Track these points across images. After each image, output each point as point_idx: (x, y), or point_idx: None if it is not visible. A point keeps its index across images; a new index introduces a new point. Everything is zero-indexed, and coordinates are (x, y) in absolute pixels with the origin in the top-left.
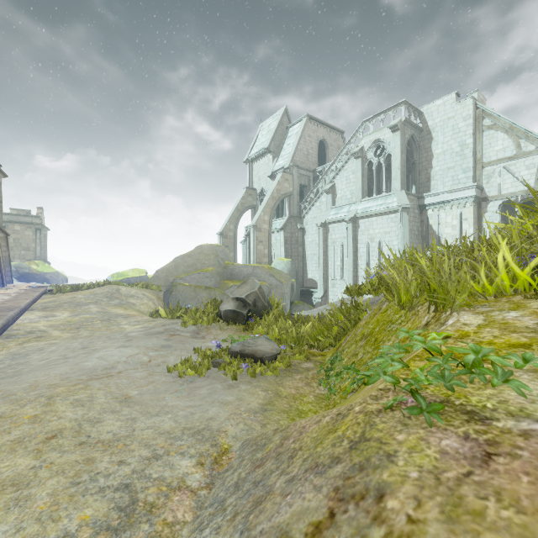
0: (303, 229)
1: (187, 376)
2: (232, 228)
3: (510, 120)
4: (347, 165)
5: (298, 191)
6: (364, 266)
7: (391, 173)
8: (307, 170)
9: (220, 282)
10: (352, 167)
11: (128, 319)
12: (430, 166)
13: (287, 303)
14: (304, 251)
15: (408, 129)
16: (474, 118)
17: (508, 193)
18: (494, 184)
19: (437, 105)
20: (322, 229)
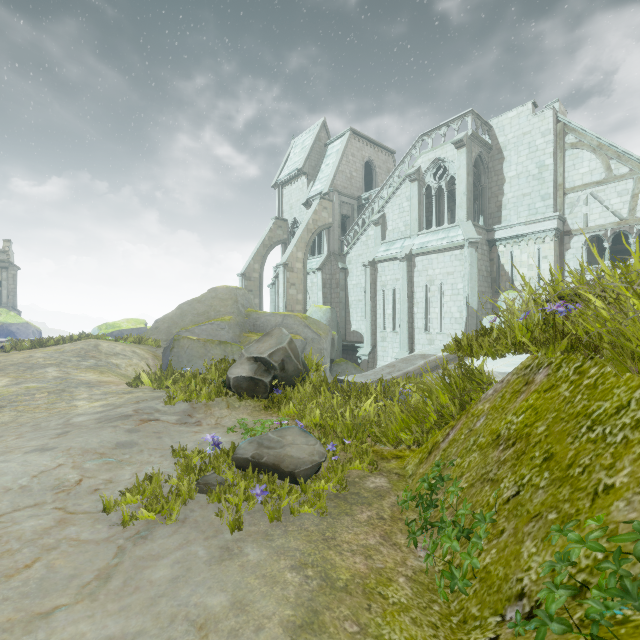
0: (346, 270)
1: (142, 520)
2: (257, 268)
3: (599, 136)
4: (400, 190)
5: (339, 222)
6: (421, 314)
7: (452, 202)
8: (350, 197)
9: (240, 336)
10: (406, 193)
11: (93, 389)
12: (502, 193)
13: (326, 361)
14: (347, 297)
15: (475, 145)
16: (555, 134)
17: (596, 226)
18: (579, 215)
19: (510, 117)
20: (369, 269)
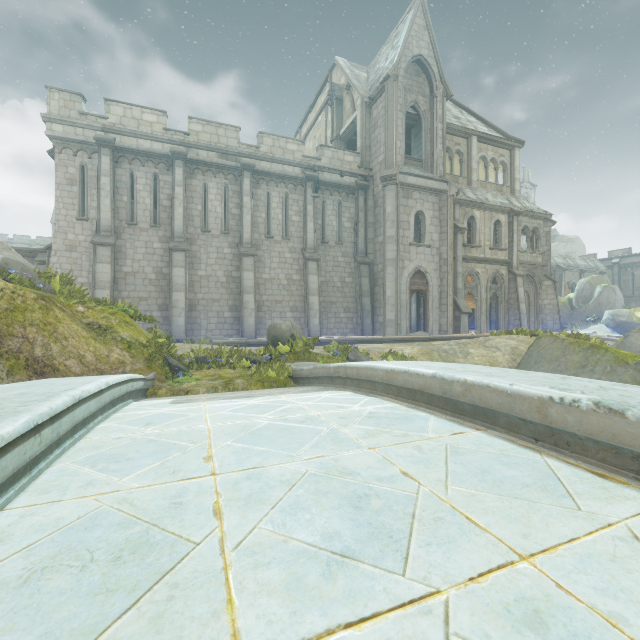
0: None
1: None
2: None
3: None
4: None
5: None
6: None
7: None
8: None
9: None
10: None
11: None
12: None
13: None
14: None
15: None
16: None
17: None
18: None
19: None
20: None
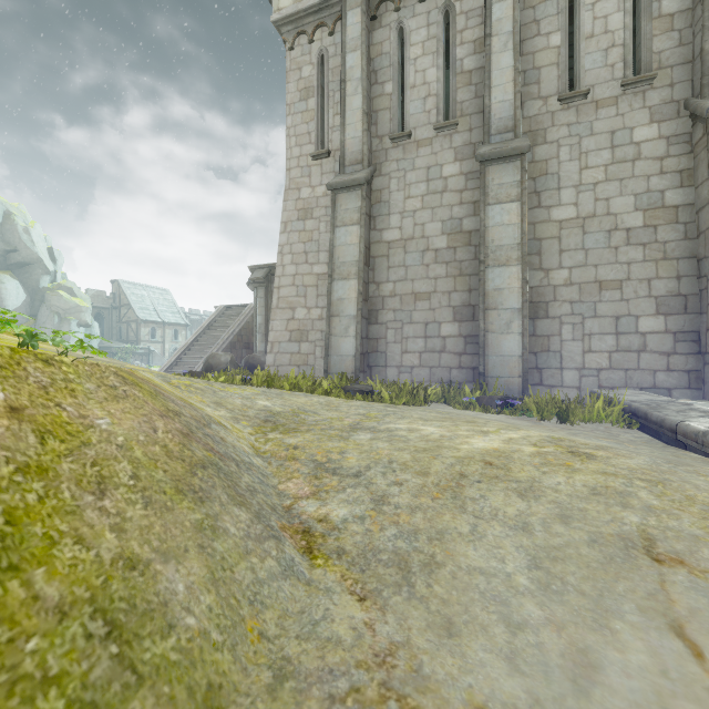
0: None
1: None
2: None
3: None
4: None
5: None
6: None
7: None
8: None
9: None
10: None
11: None
12: None
13: None
14: None
15: None
16: None
17: None
18: None
19: None
20: None
